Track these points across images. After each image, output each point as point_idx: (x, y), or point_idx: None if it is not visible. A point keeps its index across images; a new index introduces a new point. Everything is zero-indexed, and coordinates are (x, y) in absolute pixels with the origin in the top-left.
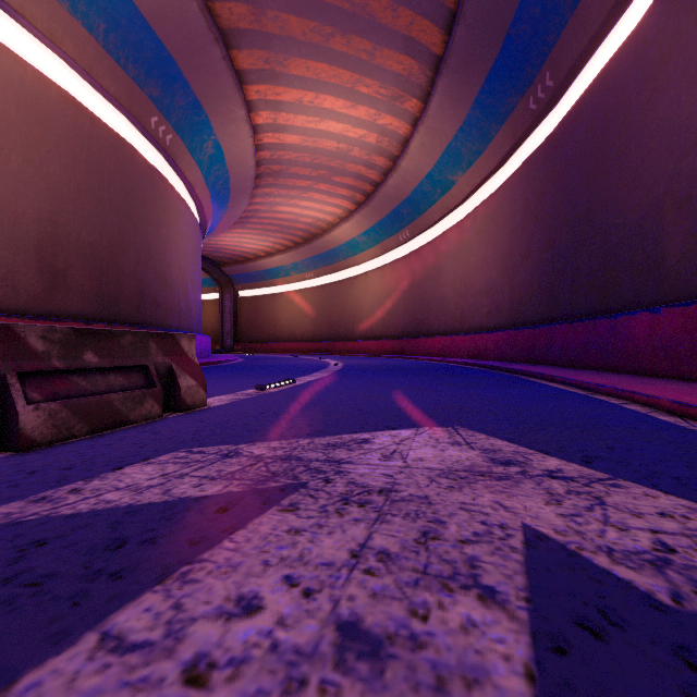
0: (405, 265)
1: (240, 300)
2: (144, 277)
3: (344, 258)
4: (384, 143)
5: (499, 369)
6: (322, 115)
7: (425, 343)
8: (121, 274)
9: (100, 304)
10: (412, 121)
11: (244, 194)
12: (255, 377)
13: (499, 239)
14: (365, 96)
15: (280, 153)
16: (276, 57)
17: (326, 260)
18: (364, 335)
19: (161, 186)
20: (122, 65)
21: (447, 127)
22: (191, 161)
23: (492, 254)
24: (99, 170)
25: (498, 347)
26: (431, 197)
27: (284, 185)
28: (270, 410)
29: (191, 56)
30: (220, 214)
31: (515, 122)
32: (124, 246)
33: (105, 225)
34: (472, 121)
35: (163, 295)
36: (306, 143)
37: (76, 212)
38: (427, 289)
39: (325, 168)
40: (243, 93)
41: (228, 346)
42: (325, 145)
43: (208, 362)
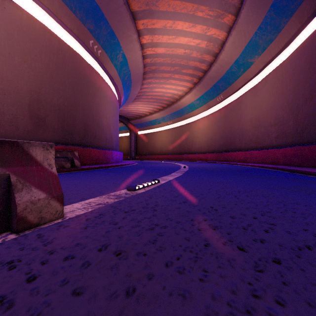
0: (220, 114)
1: (138, 135)
2: (87, 122)
3: (187, 113)
4: (210, 46)
5: (299, 172)
6: (177, 34)
7: (232, 155)
8: (75, 120)
9: (63, 135)
10: (227, 29)
11: (138, 83)
12: (135, 176)
13: (285, 91)
14: (200, 18)
15: (155, 59)
16: (151, 1)
17: (178, 115)
18: (197, 151)
19: (96, 77)
20: (73, 12)
21: (250, 28)
22: (111, 65)
23: (279, 101)
24: (63, 67)
25: (286, 157)
26: (237, 74)
27: (157, 77)
28: (119, 234)
29: (107, 4)
30: (127, 93)
31: (302, 12)
32: (76, 106)
33: (66, 95)
34: (267, 20)
35: (97, 131)
36: (168, 52)
37: (50, 88)
38: (233, 125)
39: (177, 65)
40: (135, 25)
41: (133, 157)
42: (178, 52)
43: (117, 165)
